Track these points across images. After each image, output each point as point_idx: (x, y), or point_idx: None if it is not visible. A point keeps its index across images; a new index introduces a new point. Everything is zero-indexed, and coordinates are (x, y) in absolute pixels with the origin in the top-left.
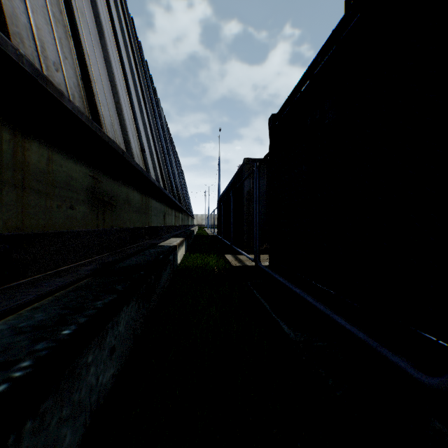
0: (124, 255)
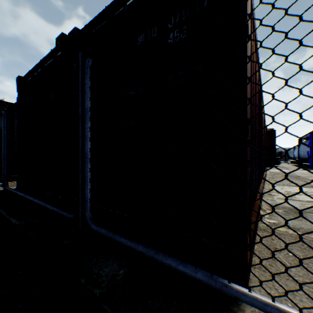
0: None
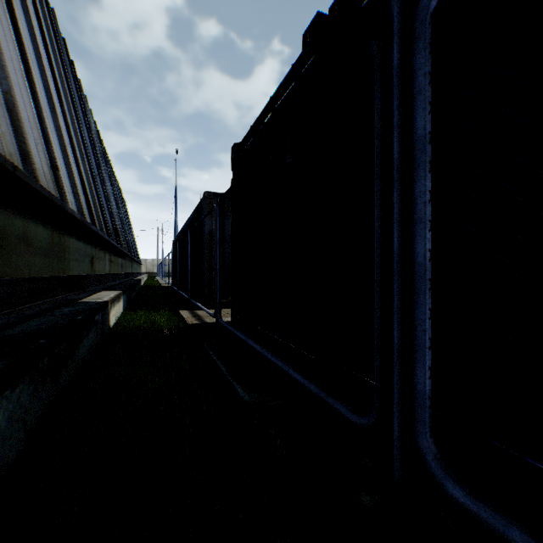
0: (16, 318)
